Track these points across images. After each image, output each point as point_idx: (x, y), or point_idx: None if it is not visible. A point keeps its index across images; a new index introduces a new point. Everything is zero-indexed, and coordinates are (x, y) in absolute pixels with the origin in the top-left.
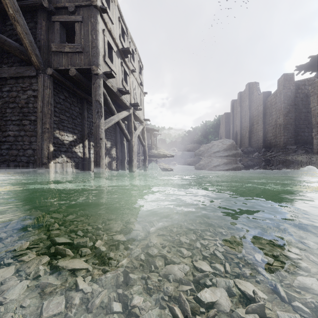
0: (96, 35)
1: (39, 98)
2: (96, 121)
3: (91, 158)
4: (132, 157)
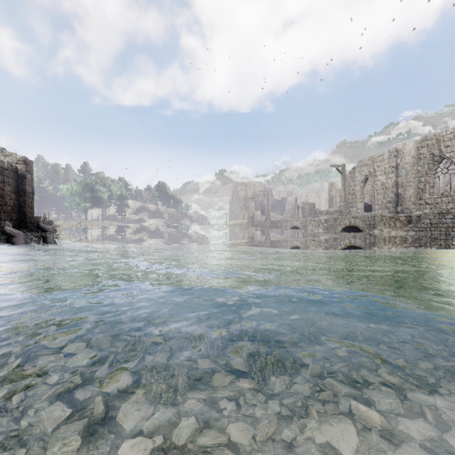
0: None
1: None
2: None
3: None
4: None
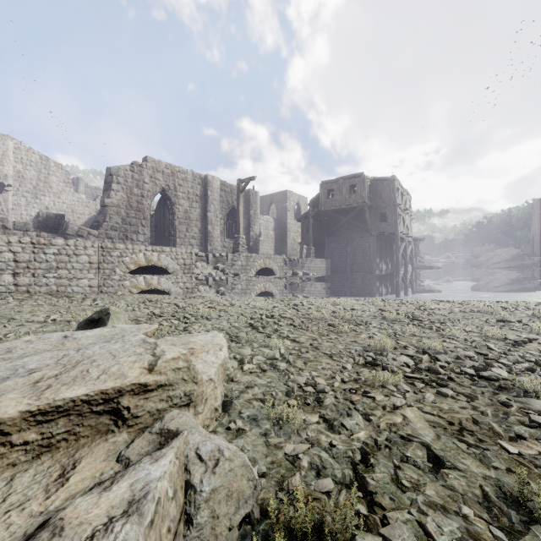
0: (397, 217)
1: (372, 246)
2: (397, 255)
3: (383, 270)
4: (407, 269)
